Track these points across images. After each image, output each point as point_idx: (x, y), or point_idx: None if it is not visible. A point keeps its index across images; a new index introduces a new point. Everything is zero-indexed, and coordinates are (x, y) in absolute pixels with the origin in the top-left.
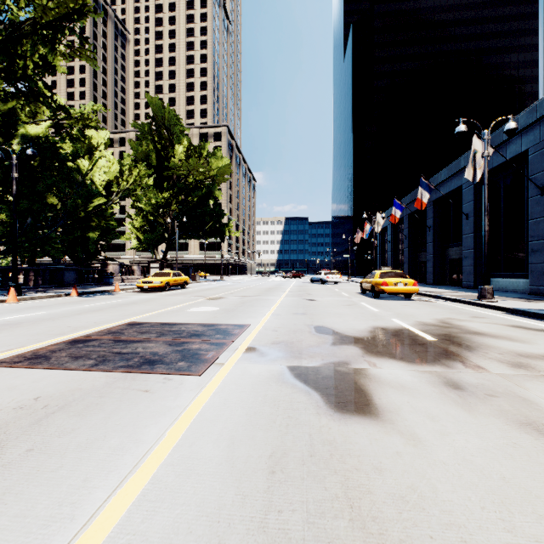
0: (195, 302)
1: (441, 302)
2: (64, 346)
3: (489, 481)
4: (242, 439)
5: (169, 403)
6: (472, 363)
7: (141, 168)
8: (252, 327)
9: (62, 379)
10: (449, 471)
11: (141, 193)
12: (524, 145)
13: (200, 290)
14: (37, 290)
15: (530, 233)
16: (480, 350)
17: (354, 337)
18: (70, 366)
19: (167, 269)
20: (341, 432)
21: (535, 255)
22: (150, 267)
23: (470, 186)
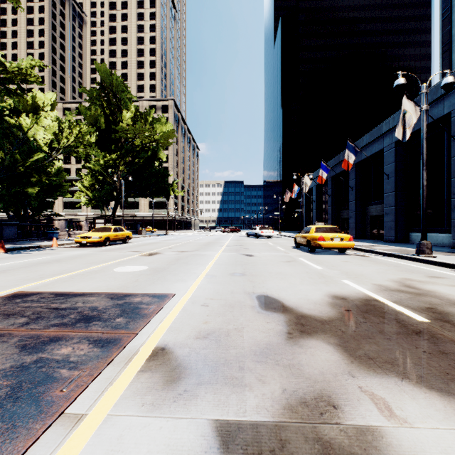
0: (127, 259)
1: (377, 256)
2: None
3: None
4: None
5: None
6: None
7: (83, 126)
8: (175, 299)
9: None
10: None
11: (83, 150)
12: (447, 108)
13: (141, 244)
14: None
15: (453, 190)
16: None
17: (316, 318)
18: None
19: (109, 225)
20: None
21: None
22: (95, 222)
23: (391, 149)
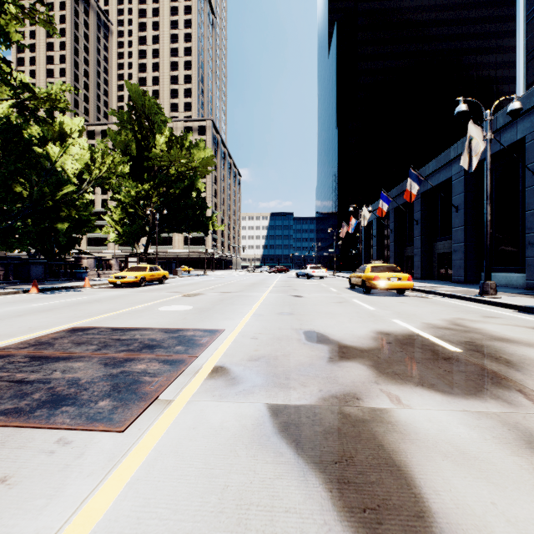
0: (168, 299)
1: (438, 298)
2: None
3: None
4: None
5: (24, 522)
6: None
7: (116, 155)
8: (226, 333)
9: None
10: None
11: (116, 182)
12: (520, 133)
13: (179, 285)
14: None
15: (527, 225)
16: (530, 368)
17: (357, 348)
18: None
19: (144, 263)
20: None
21: (533, 248)
22: (127, 261)
23: (460, 178)
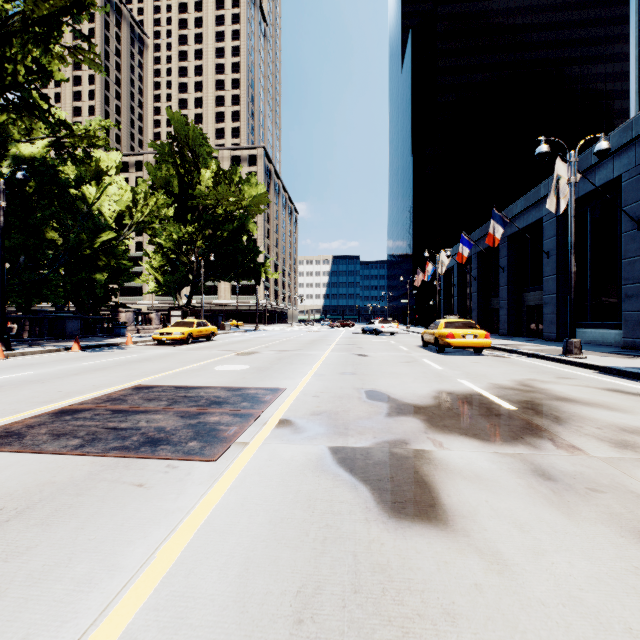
0: (222, 358)
1: (518, 358)
2: (46, 419)
3: (609, 636)
4: (261, 562)
5: (168, 504)
6: (564, 441)
7: (159, 197)
8: (287, 392)
9: (32, 467)
10: (551, 617)
11: (159, 226)
12: (617, 170)
13: (229, 342)
14: (32, 343)
15: (624, 275)
16: (573, 423)
17: (415, 406)
18: (47, 448)
19: (190, 318)
20: (397, 550)
21: (630, 301)
22: (170, 315)
23: (551, 219)
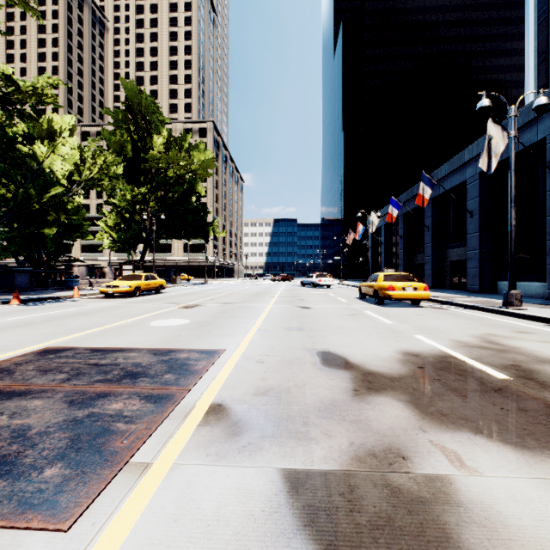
0: (163, 311)
1: (457, 309)
2: None
3: None
4: None
5: None
6: None
7: (109, 155)
8: (226, 355)
9: None
10: None
11: (108, 183)
12: (541, 133)
13: (176, 295)
14: None
15: (549, 231)
16: None
17: (384, 375)
18: None
19: (139, 272)
20: None
21: None
22: (121, 269)
23: (475, 181)
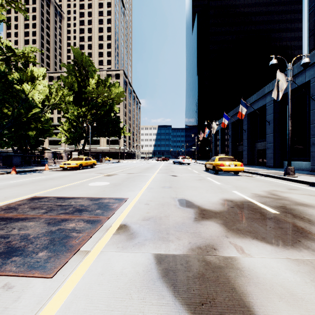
0: (95, 178)
1: (259, 177)
2: None
3: None
4: None
5: None
6: None
7: (64, 90)
8: (129, 201)
9: None
10: None
11: (64, 106)
12: (307, 77)
13: (102, 169)
14: None
15: (311, 132)
16: None
17: (212, 211)
18: None
19: (81, 156)
20: None
21: None
22: (71, 154)
23: (271, 104)
